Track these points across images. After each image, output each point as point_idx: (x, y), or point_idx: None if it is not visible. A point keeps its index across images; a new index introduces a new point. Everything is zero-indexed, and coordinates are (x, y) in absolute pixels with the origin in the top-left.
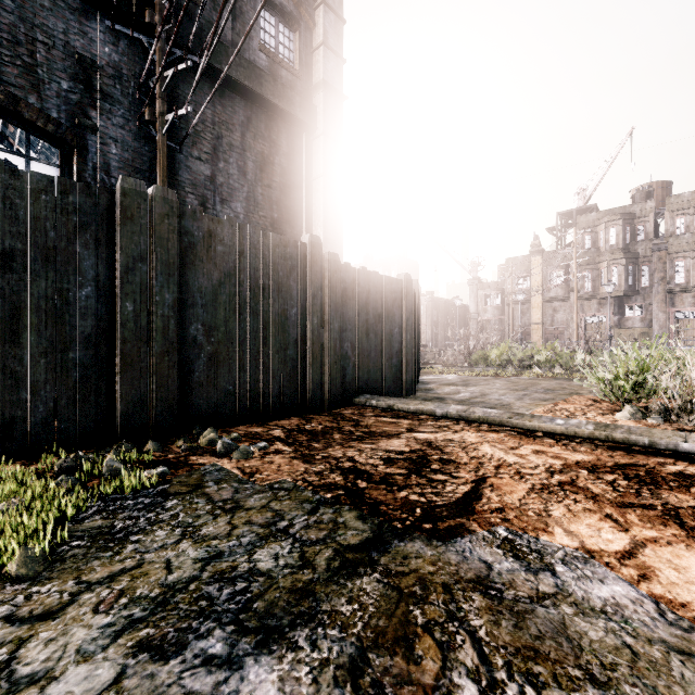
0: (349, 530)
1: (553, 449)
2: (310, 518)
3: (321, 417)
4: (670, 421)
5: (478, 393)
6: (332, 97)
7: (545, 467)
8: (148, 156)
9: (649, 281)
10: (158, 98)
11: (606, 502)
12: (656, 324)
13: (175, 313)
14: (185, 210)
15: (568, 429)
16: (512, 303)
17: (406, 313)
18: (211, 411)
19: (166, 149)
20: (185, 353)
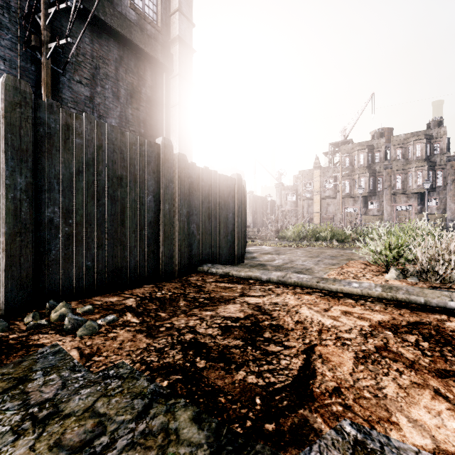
0: (181, 446)
1: (356, 309)
2: (137, 427)
3: (172, 284)
4: (422, 280)
5: (287, 260)
6: (185, 49)
7: (357, 330)
8: (34, 75)
9: (382, 187)
10: (42, 29)
11: (425, 371)
12: (386, 213)
13: (28, 196)
14: (40, 102)
15: (362, 291)
16: (302, 199)
17: (238, 202)
18: (68, 284)
19: (50, 70)
20: (40, 233)
